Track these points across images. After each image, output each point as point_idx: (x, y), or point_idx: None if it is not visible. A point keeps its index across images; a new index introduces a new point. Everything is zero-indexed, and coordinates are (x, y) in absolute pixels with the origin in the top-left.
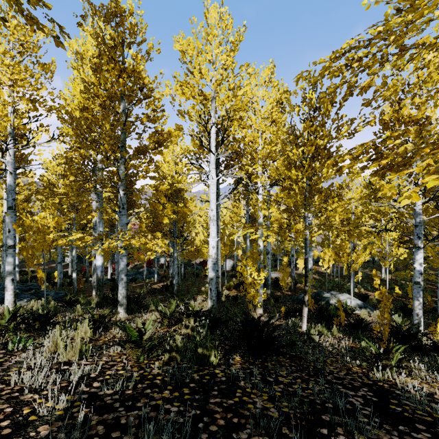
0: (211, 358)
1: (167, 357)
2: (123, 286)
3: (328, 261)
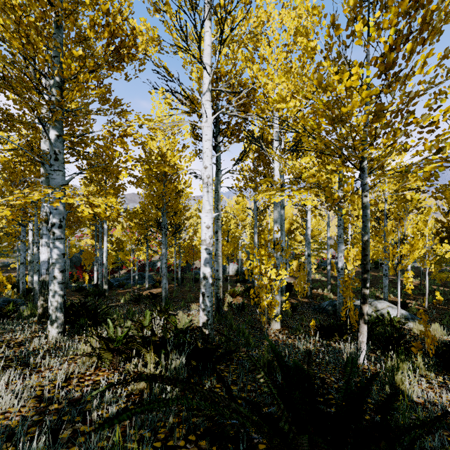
0: None
1: None
2: (57, 289)
3: (352, 261)
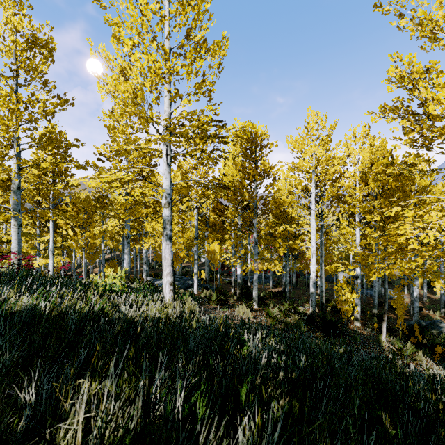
0: (302, 329)
1: (283, 325)
2: (256, 290)
3: None
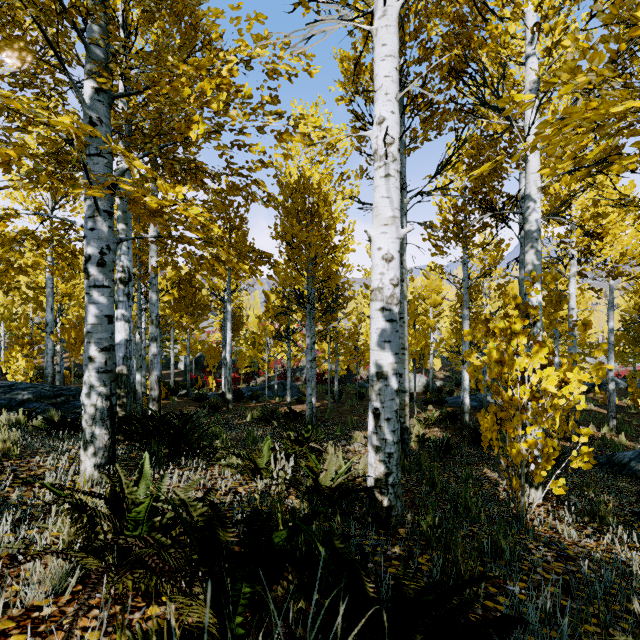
0: None
1: None
2: (95, 382)
3: None
